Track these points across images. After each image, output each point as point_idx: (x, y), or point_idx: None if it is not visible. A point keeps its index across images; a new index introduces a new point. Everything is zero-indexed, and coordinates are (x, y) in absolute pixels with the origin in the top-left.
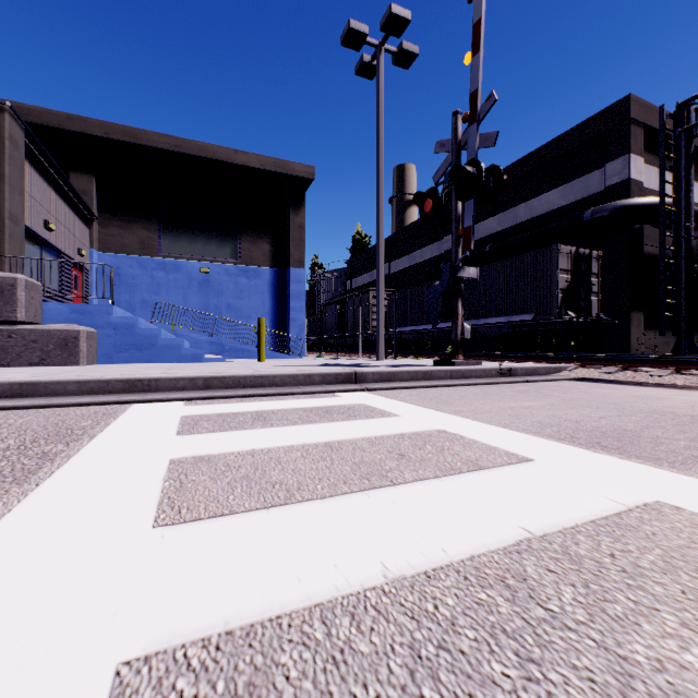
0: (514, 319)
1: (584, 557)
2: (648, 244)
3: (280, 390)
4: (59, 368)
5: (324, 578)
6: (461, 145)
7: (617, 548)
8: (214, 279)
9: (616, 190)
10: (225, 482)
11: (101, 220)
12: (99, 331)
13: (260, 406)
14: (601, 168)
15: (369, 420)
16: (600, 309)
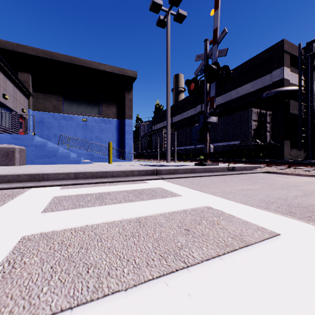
0: (230, 143)
1: None
2: (291, 109)
3: (116, 179)
4: (2, 167)
5: None
6: (209, 56)
7: None
8: (89, 124)
9: (277, 83)
10: (49, 265)
11: (34, 95)
12: (27, 148)
13: (102, 189)
14: (270, 73)
15: (164, 199)
16: (270, 138)
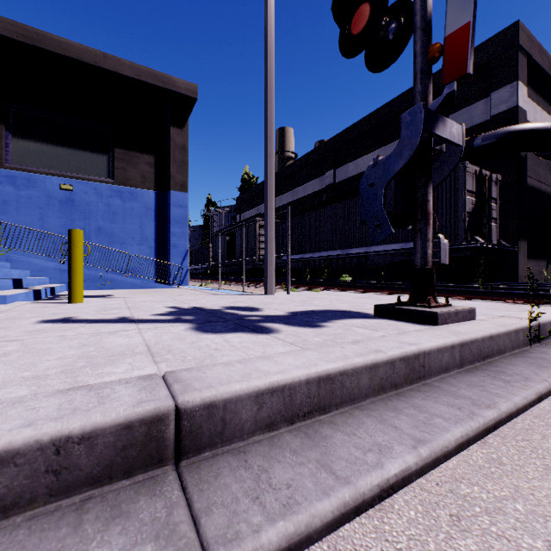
0: (411, 245)
1: None
2: (528, 175)
3: None
4: None
5: None
6: None
7: None
8: (80, 199)
9: (503, 118)
10: None
11: None
12: None
13: None
14: (485, 98)
15: None
16: (498, 236)
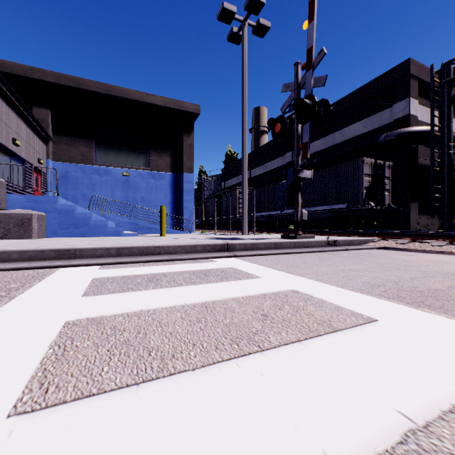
0: (333, 207)
1: None
2: (421, 158)
3: (172, 257)
4: (16, 240)
5: None
6: (301, 86)
7: None
8: (132, 180)
9: (400, 122)
10: (105, 349)
11: (55, 140)
12: (48, 214)
13: (155, 269)
14: (390, 107)
15: (237, 281)
16: (390, 200)
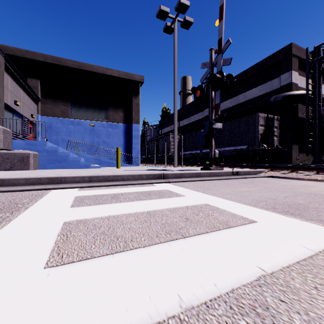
0: (238, 148)
1: (299, 290)
2: (300, 113)
3: (126, 183)
4: (19, 171)
5: (142, 308)
6: (214, 64)
7: (317, 282)
8: (96, 129)
9: (285, 87)
10: (91, 236)
11: (43, 101)
12: (40, 153)
13: (115, 191)
14: (278, 77)
15: (170, 198)
16: (278, 143)
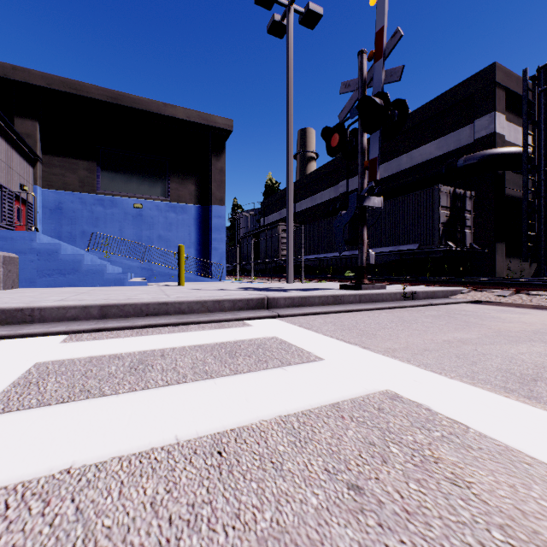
0: (401, 248)
1: None
2: (508, 187)
3: (185, 319)
4: None
5: None
6: (366, 83)
7: None
8: (146, 214)
9: (484, 142)
10: None
11: (45, 161)
12: (21, 256)
13: (152, 342)
14: (470, 124)
15: (284, 369)
16: (472, 240)
